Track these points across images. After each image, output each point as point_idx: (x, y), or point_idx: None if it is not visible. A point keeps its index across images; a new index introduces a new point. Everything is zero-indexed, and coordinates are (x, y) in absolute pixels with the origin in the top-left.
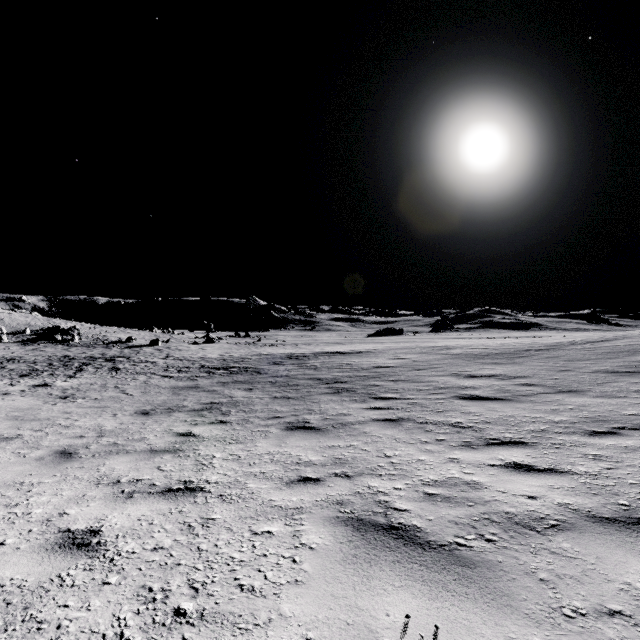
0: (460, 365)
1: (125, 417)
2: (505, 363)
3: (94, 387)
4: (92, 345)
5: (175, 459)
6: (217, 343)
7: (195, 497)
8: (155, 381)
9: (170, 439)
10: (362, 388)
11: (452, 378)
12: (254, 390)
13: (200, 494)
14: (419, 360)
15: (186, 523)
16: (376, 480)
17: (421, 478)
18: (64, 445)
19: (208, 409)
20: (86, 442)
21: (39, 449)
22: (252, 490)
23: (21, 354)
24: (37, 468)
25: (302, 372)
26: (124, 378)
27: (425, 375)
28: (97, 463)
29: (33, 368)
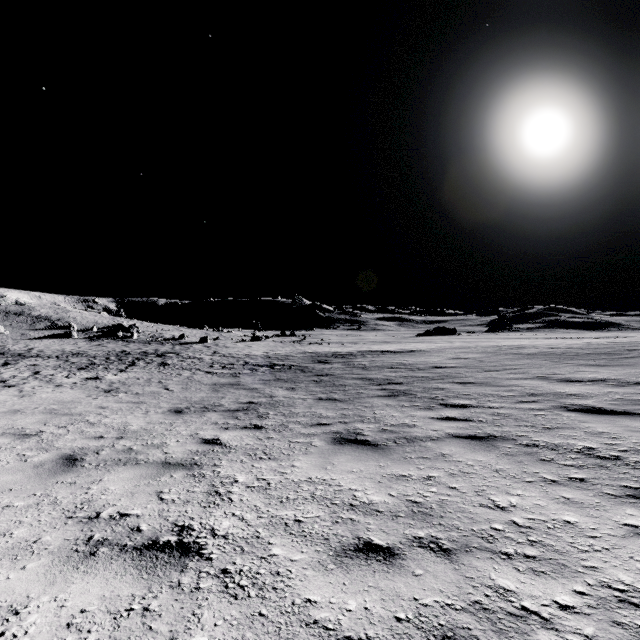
0: (544, 366)
1: (156, 415)
2: (609, 365)
3: (139, 381)
4: (148, 342)
5: (186, 480)
6: (263, 341)
7: (183, 570)
8: (198, 377)
9: (191, 447)
10: (423, 391)
11: (541, 382)
12: (297, 389)
13: (193, 563)
14: (486, 360)
15: None
16: (504, 570)
17: (602, 578)
18: (76, 447)
19: (244, 410)
20: (101, 445)
21: (47, 451)
22: (277, 564)
23: (86, 349)
24: (26, 479)
25: (349, 371)
26: (169, 373)
27: (501, 377)
28: (94, 478)
29: (92, 362)
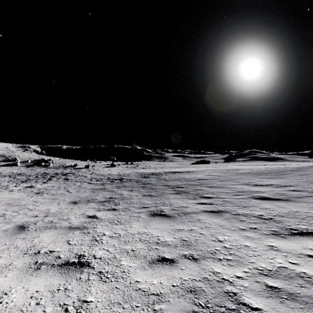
0: (247, 179)
1: (64, 205)
2: (274, 178)
3: (54, 188)
4: (58, 167)
5: (80, 235)
6: (117, 167)
7: (81, 273)
8: (84, 185)
9: (82, 220)
10: (192, 191)
11: (245, 186)
12: (133, 191)
13: (86, 269)
14: (222, 176)
15: (64, 306)
16: (218, 265)
17: (255, 266)
18: (24, 221)
19: (108, 201)
20: (36, 220)
21: (9, 224)
22: (123, 268)
23: (25, 171)
24: (0, 237)
25: (159, 181)
26: (69, 184)
27: (228, 184)
28: (35, 235)
29: (28, 178)
